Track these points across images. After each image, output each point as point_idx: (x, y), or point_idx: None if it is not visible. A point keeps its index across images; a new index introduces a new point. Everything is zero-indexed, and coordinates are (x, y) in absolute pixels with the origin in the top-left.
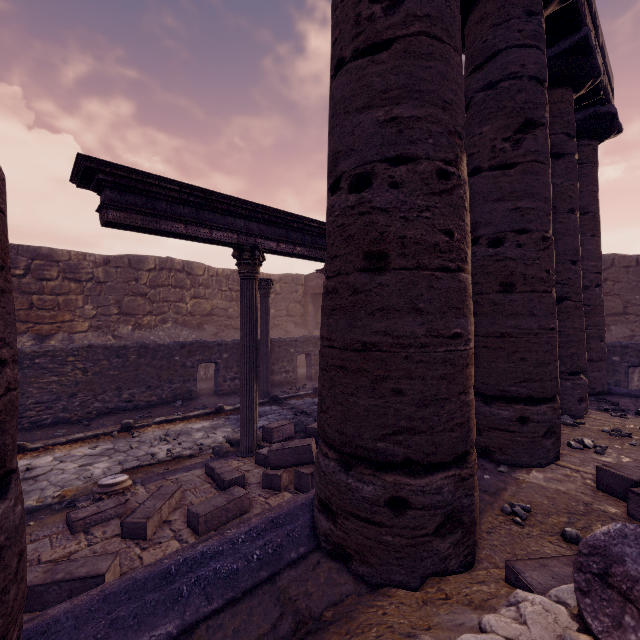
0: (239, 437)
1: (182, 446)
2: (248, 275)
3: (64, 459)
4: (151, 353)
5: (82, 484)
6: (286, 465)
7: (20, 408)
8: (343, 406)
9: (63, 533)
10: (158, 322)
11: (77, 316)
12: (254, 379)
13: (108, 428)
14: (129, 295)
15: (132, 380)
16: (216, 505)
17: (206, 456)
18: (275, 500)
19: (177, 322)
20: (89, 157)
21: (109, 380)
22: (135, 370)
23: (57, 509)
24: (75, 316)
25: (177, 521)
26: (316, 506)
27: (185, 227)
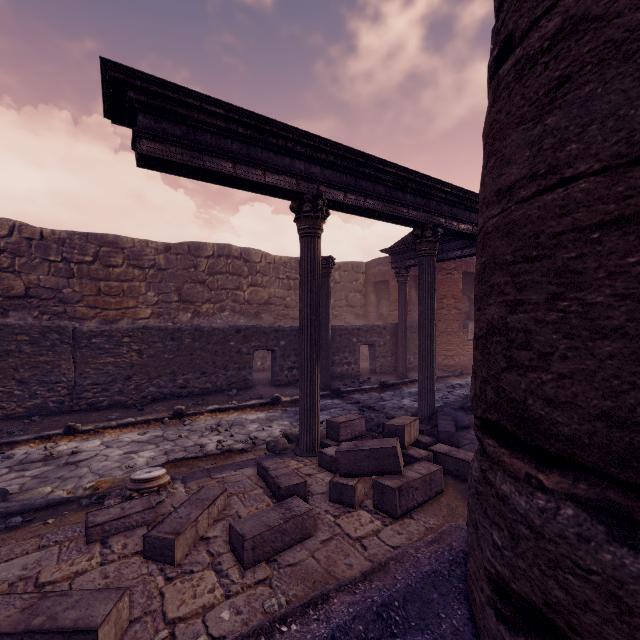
0: (298, 432)
1: (234, 438)
2: (309, 231)
3: (111, 444)
4: (206, 337)
5: (120, 475)
6: (361, 473)
7: (78, 388)
8: (632, 338)
9: (77, 541)
10: (216, 310)
11: (140, 303)
12: (316, 361)
13: (160, 414)
14: (188, 282)
15: (187, 365)
16: (268, 524)
17: (260, 452)
18: (348, 521)
19: (234, 310)
20: (114, 64)
21: (164, 364)
22: (190, 354)
23: (84, 505)
24: (138, 303)
25: (217, 539)
26: (490, 602)
27: (233, 166)
